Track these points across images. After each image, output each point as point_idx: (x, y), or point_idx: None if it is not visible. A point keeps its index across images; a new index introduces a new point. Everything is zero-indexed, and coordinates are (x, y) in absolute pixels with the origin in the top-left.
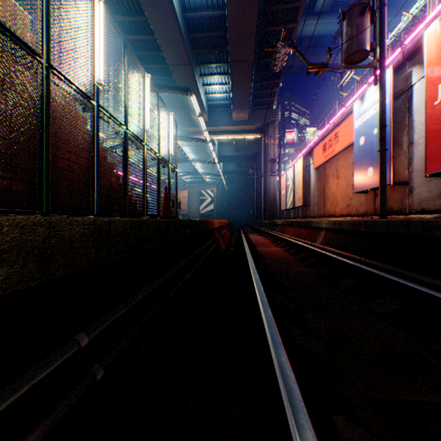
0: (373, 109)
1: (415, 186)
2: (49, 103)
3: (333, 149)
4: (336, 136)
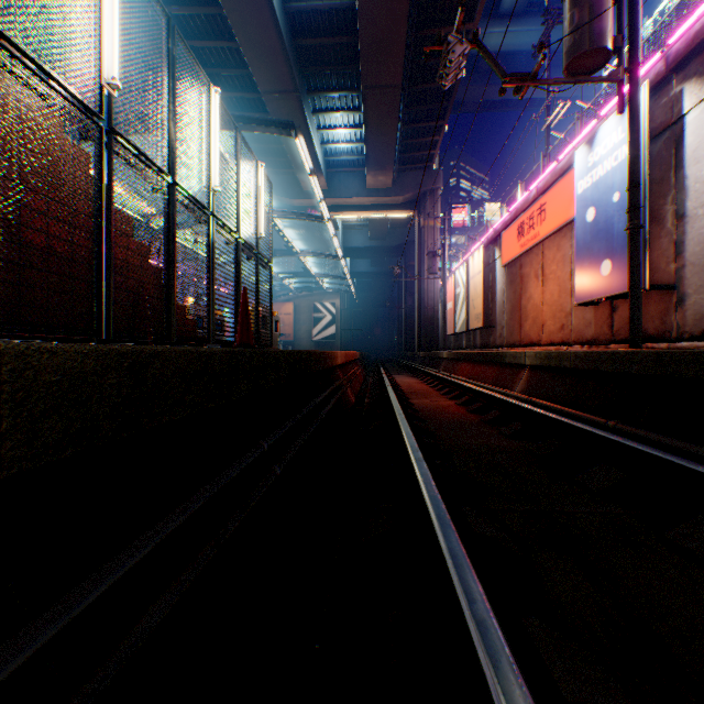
0: (611, 158)
1: (689, 291)
2: None
3: (537, 231)
4: (542, 209)
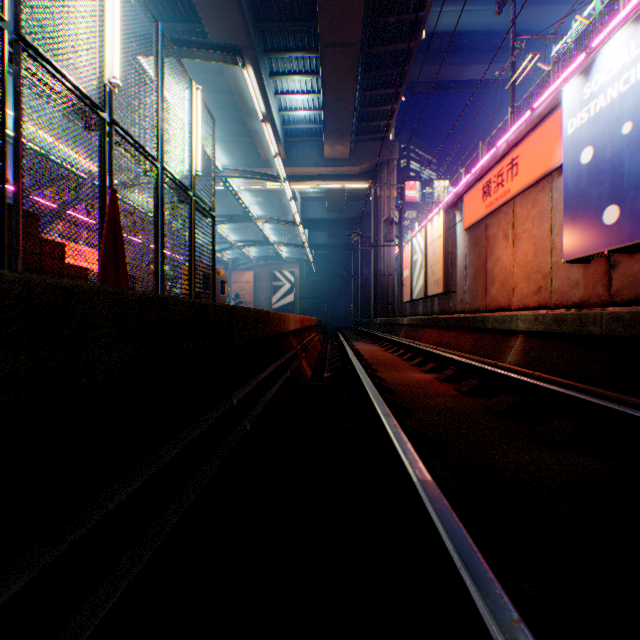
0: (619, 82)
1: None
2: None
3: (507, 188)
4: (514, 163)
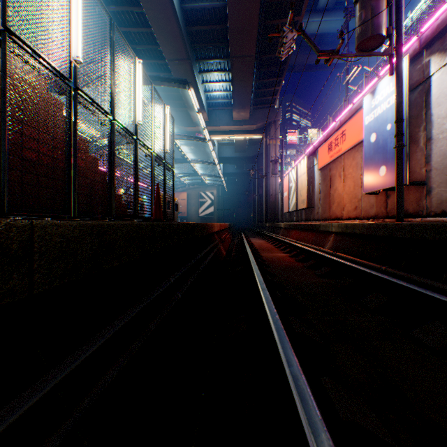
0: (386, 103)
1: (433, 186)
2: (5, 76)
3: (340, 148)
4: (343, 134)
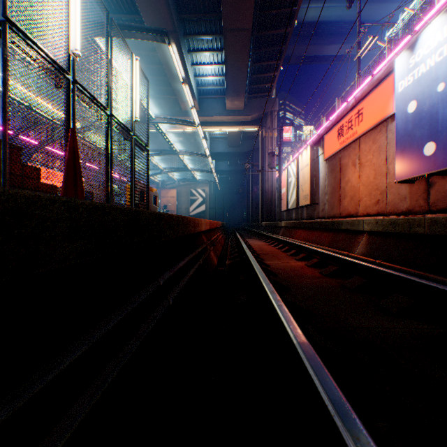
0: (435, 55)
1: None
2: None
3: (355, 130)
4: (360, 113)
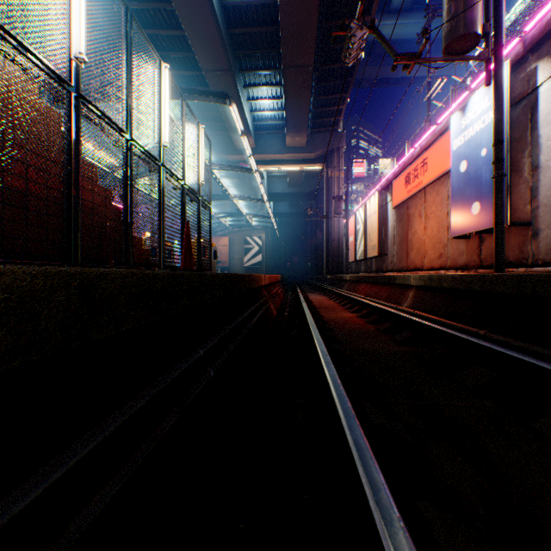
0: (480, 122)
1: (542, 227)
2: None
3: (420, 180)
4: (424, 163)
